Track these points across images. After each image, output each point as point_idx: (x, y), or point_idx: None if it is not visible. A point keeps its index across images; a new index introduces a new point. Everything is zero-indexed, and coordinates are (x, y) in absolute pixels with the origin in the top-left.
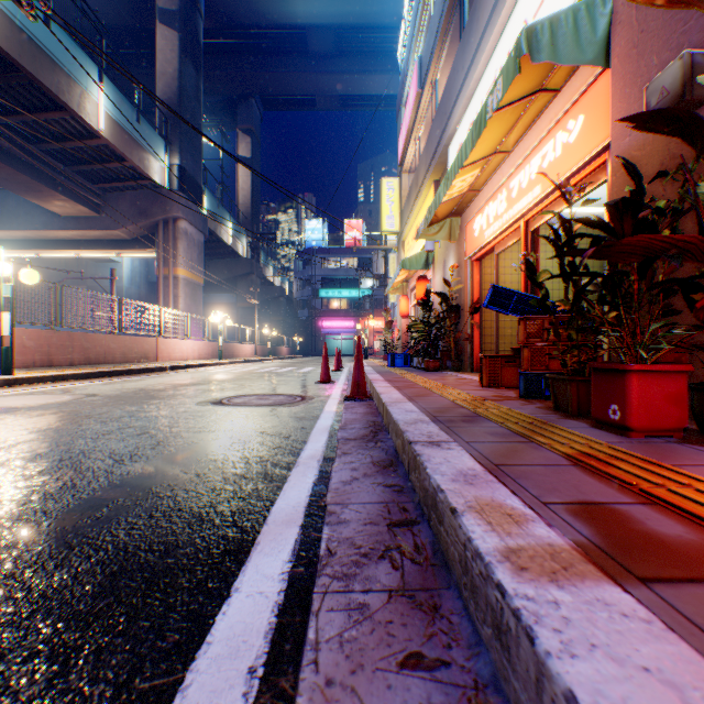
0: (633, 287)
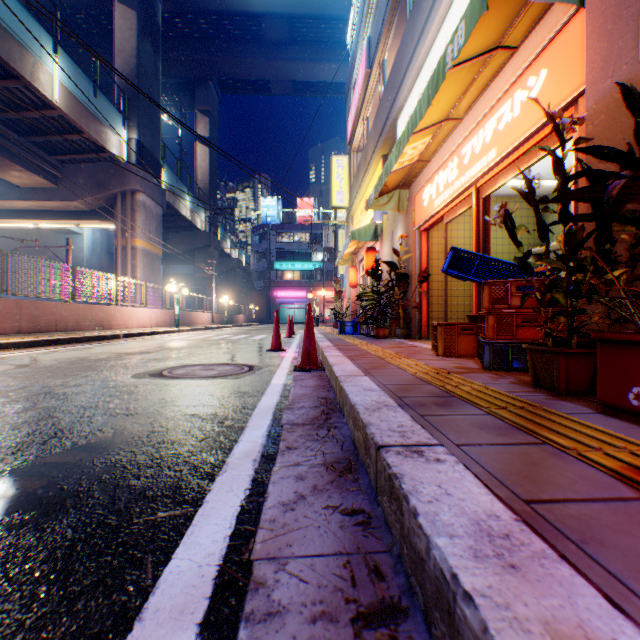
0: None
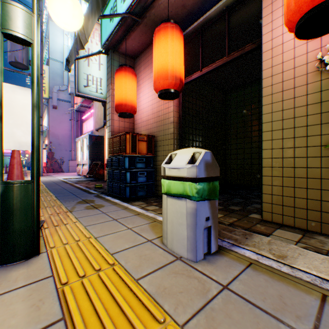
0: None
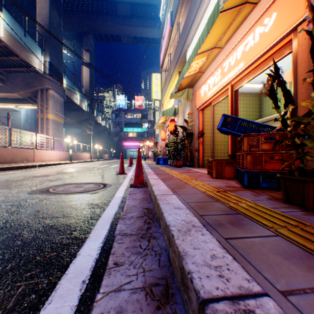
0: None
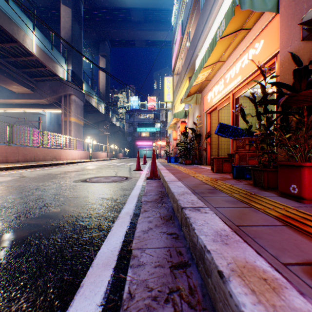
0: (304, 120)
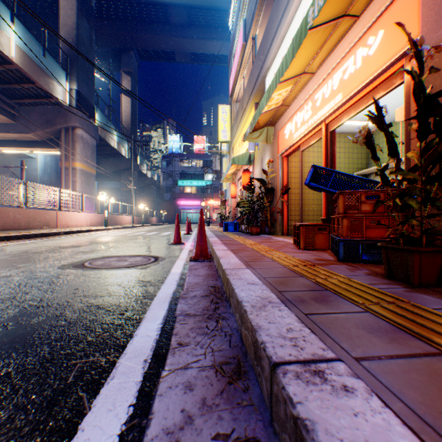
0: None
